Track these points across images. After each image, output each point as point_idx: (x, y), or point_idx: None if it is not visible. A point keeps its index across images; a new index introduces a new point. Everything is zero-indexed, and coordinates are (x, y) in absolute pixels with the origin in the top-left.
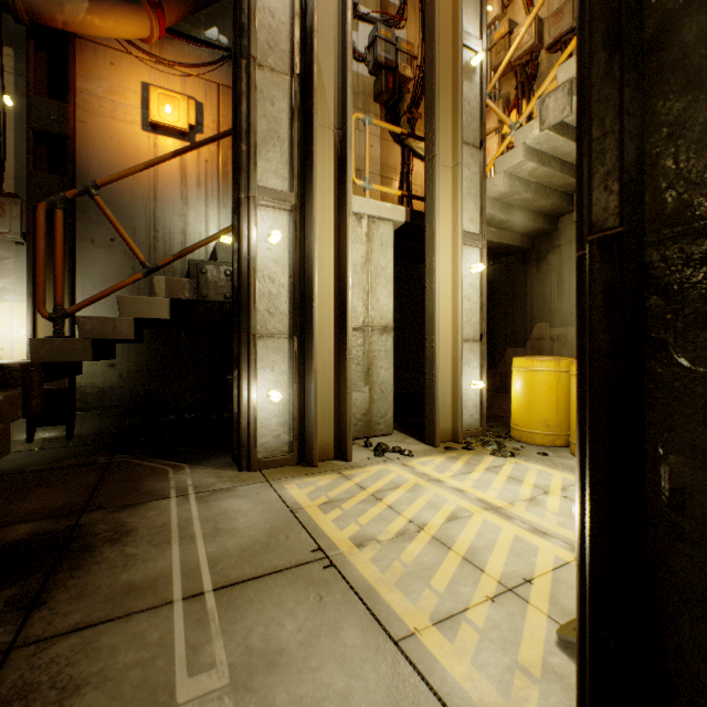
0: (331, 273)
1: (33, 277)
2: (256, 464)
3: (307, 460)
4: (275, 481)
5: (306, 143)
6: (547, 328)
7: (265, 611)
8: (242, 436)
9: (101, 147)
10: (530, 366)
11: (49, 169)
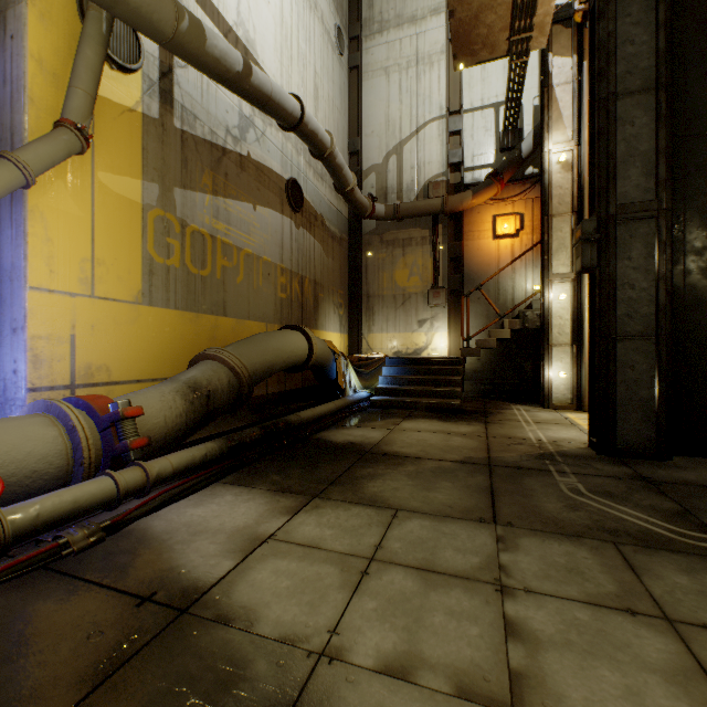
0: None
1: (449, 321)
2: (552, 406)
3: (581, 409)
4: (560, 412)
5: None
6: None
7: (547, 426)
8: (544, 392)
9: (473, 255)
10: None
11: (453, 272)
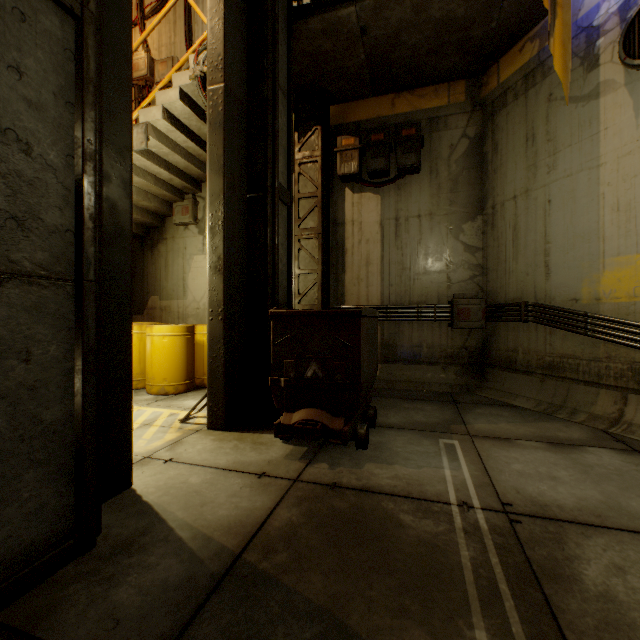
0: None
1: None
2: None
3: None
4: None
5: None
6: (159, 300)
7: None
8: None
9: None
10: None
11: None
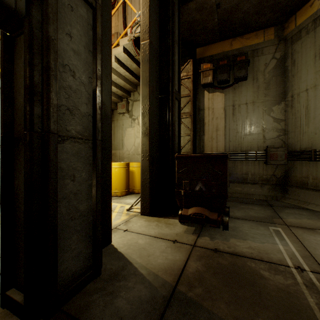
0: None
1: None
2: None
3: None
4: None
5: None
6: None
7: None
8: None
9: None
10: None
11: None
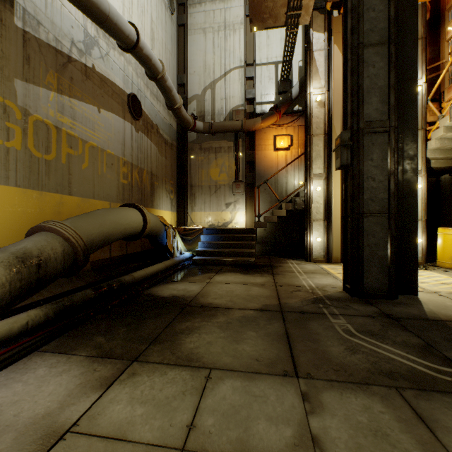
0: (339, 198)
1: (246, 204)
2: (312, 260)
3: (330, 261)
4: (318, 264)
5: (329, 155)
6: None
7: (313, 275)
8: (307, 251)
9: (262, 160)
10: (443, 232)
11: (249, 171)
